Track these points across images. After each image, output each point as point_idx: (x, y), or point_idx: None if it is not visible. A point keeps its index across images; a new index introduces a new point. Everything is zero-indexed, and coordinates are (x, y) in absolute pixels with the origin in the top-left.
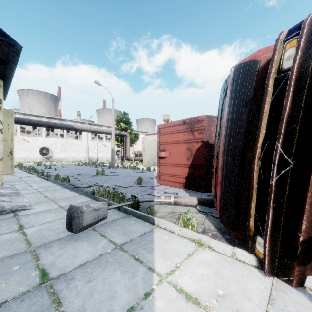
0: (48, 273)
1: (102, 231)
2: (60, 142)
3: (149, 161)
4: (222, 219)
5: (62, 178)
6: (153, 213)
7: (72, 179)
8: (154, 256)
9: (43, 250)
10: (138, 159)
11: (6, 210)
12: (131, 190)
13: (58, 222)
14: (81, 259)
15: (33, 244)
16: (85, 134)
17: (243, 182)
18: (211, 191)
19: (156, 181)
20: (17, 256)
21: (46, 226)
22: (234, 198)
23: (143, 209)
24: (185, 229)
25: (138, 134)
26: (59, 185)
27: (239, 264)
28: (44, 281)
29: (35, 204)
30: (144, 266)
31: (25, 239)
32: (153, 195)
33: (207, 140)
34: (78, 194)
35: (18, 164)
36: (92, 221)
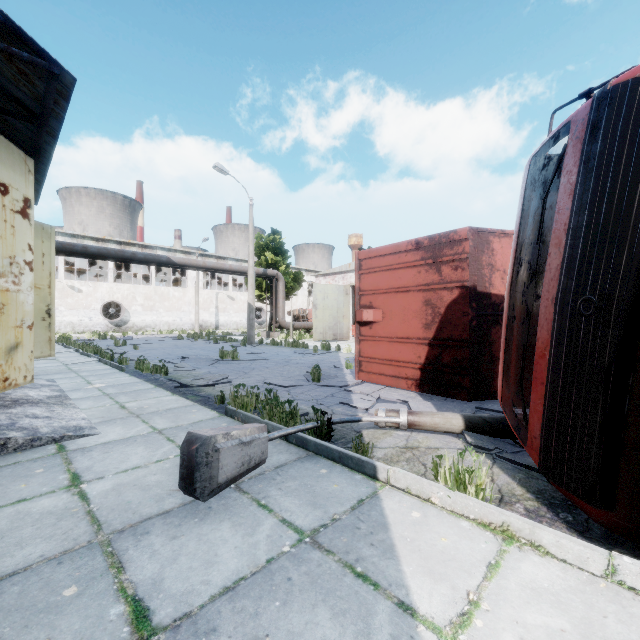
0: (150, 610)
1: (258, 493)
2: (142, 292)
3: (325, 330)
4: (553, 472)
5: (152, 367)
6: (368, 450)
7: (172, 369)
8: (403, 568)
9: (130, 543)
10: (302, 327)
11: (42, 437)
12: (301, 394)
13: (155, 469)
14: (224, 571)
15: (105, 525)
16: (191, 275)
17: (632, 385)
18: (481, 398)
19: (349, 374)
20: (71, 557)
21: (131, 478)
22: (599, 423)
23: (339, 439)
24: (460, 495)
25: (302, 275)
26: (147, 381)
27: (635, 600)
28: (141, 636)
29: (102, 424)
30: (386, 599)
31: (87, 510)
32: (353, 406)
33: (473, 283)
34: (189, 402)
35: (61, 336)
36: (238, 471)
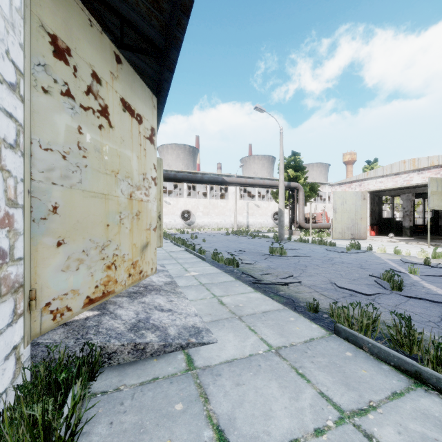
0: None
1: None
2: (202, 203)
3: (344, 230)
4: None
5: (226, 259)
6: None
7: (237, 261)
8: None
9: None
10: (318, 227)
11: (172, 343)
12: (399, 309)
13: None
14: None
15: None
16: (231, 191)
17: None
18: None
19: (424, 282)
20: None
21: None
22: None
23: None
24: None
25: (317, 186)
26: (226, 272)
27: None
28: None
29: (213, 325)
30: None
31: None
32: None
33: None
34: (278, 305)
35: None
36: None
